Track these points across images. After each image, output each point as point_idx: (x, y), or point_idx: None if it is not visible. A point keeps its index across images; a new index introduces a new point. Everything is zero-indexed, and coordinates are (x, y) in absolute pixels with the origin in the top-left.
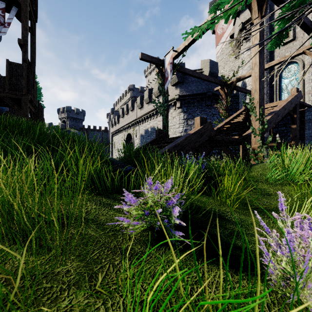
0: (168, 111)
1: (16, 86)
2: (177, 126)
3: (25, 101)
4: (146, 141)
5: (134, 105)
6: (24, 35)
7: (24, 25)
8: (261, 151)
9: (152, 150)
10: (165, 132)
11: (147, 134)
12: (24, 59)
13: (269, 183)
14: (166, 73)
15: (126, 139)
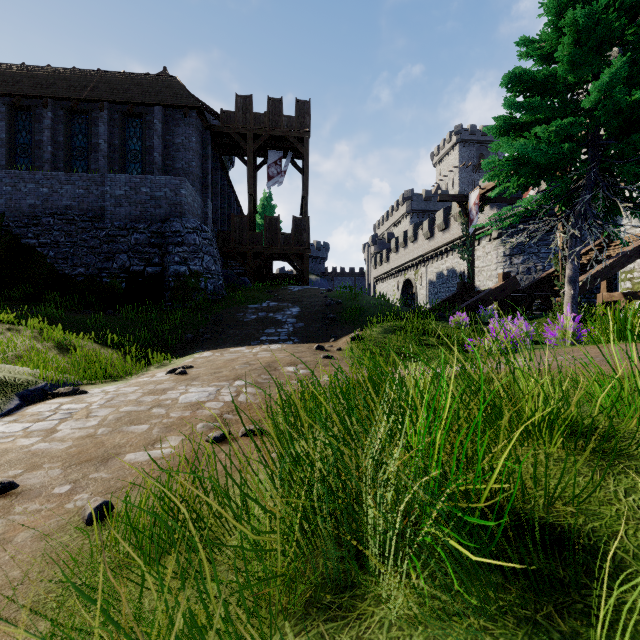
0: (479, 244)
1: (300, 241)
2: (493, 268)
3: (306, 256)
4: (439, 291)
5: (417, 232)
6: (306, 186)
7: (306, 175)
8: (562, 303)
9: (454, 305)
10: (468, 285)
11: (441, 280)
12: (306, 211)
13: (539, 323)
14: (471, 215)
15: (401, 288)
